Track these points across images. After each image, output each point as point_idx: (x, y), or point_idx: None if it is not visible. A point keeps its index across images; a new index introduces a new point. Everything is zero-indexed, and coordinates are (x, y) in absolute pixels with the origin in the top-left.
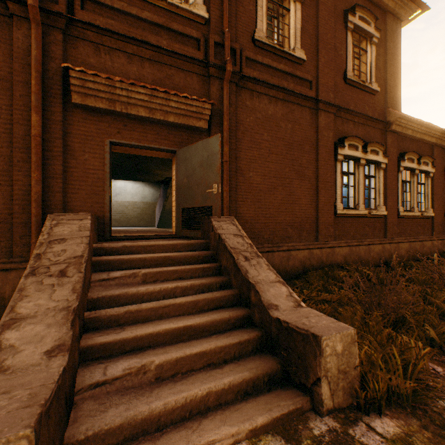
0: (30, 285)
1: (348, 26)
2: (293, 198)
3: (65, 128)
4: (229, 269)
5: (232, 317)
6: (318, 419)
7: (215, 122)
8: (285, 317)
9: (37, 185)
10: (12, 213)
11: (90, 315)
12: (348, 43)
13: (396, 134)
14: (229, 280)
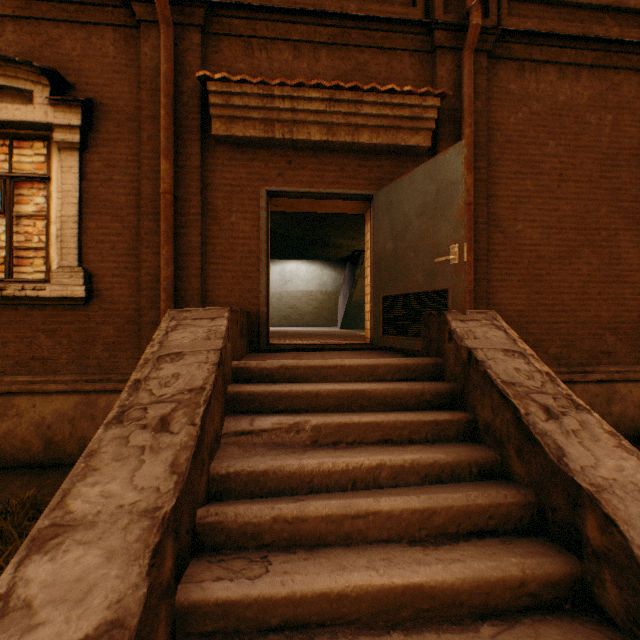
0: (108, 444)
1: None
2: (618, 270)
3: (205, 179)
4: (501, 433)
5: (530, 576)
6: None
7: (446, 132)
8: None
9: (167, 267)
10: (139, 309)
11: (205, 516)
12: None
13: None
14: (502, 459)
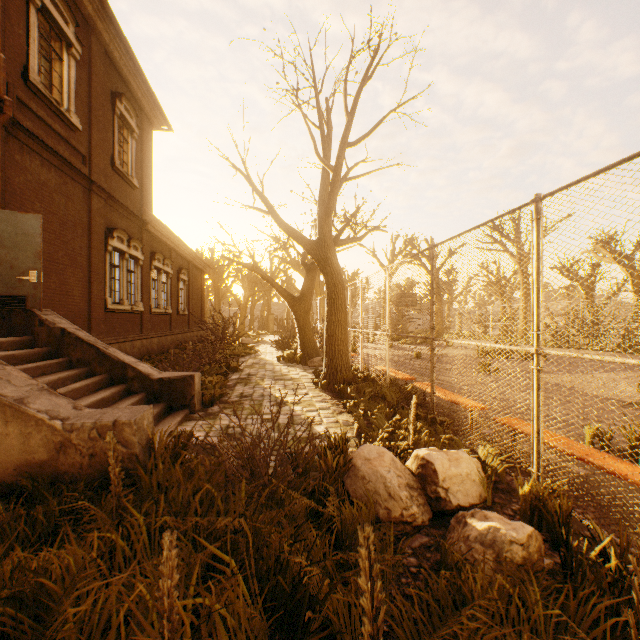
0: None
1: (117, 110)
2: (68, 288)
3: None
4: (91, 359)
5: (121, 390)
6: (196, 414)
7: None
8: (164, 376)
9: None
10: None
11: None
12: (116, 128)
13: (150, 233)
14: (92, 369)
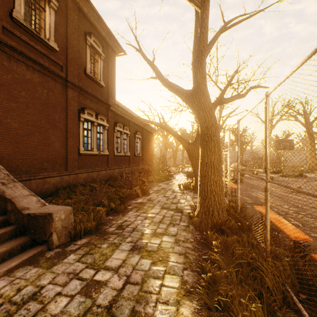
0: None
1: (87, 42)
2: (49, 142)
3: None
4: None
5: None
6: (51, 251)
7: None
8: (34, 211)
9: None
10: None
11: None
12: (88, 52)
13: (113, 112)
14: None
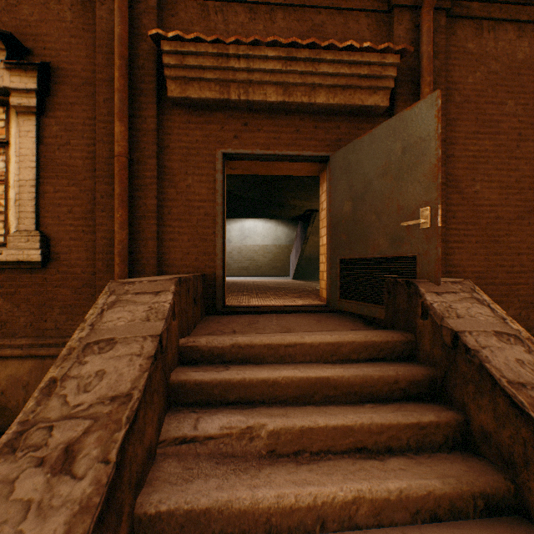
0: None
1: None
2: None
3: (161, 141)
4: (513, 452)
5: None
6: None
7: (403, 92)
8: None
9: (122, 231)
10: (96, 272)
11: None
12: None
13: None
14: (515, 488)
